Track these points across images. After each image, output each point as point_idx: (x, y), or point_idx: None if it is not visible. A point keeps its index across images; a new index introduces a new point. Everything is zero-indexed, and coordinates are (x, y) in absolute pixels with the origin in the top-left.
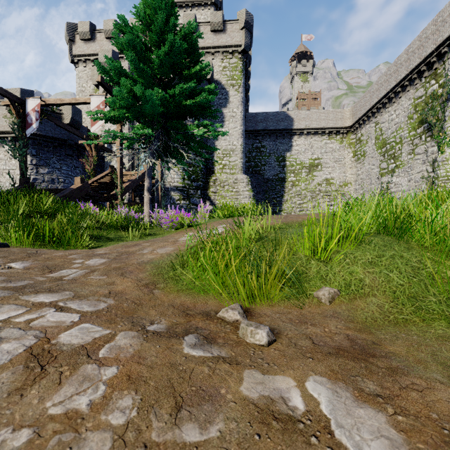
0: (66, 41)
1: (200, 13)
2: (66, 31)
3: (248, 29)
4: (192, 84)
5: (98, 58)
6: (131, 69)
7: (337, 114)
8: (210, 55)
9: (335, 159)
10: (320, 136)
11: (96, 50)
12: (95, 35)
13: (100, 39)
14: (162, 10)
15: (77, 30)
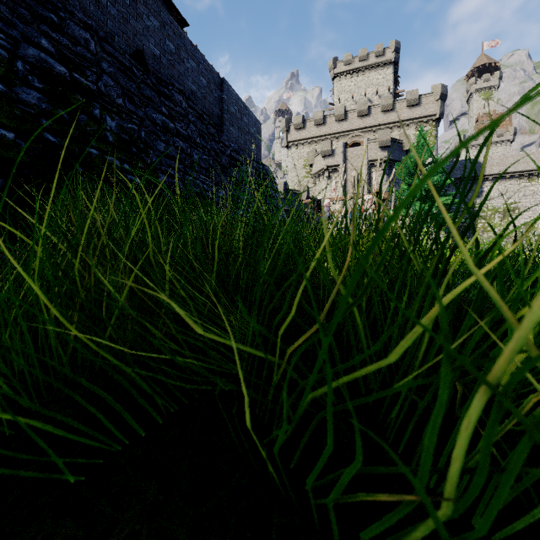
0: (282, 131)
1: (378, 73)
2: (284, 125)
3: (443, 99)
4: (451, 197)
5: (320, 148)
6: (408, 189)
7: (539, 156)
8: (405, 126)
9: (536, 202)
10: (518, 180)
11: (306, 136)
12: (305, 124)
13: (309, 127)
14: (426, 155)
15: (291, 122)
